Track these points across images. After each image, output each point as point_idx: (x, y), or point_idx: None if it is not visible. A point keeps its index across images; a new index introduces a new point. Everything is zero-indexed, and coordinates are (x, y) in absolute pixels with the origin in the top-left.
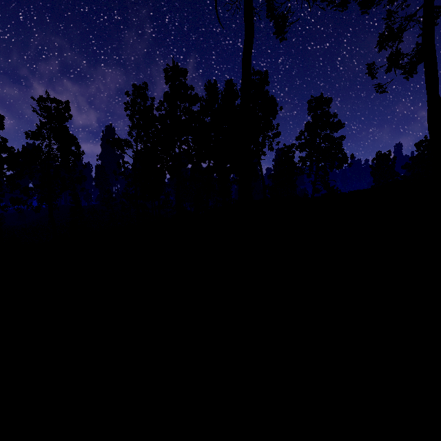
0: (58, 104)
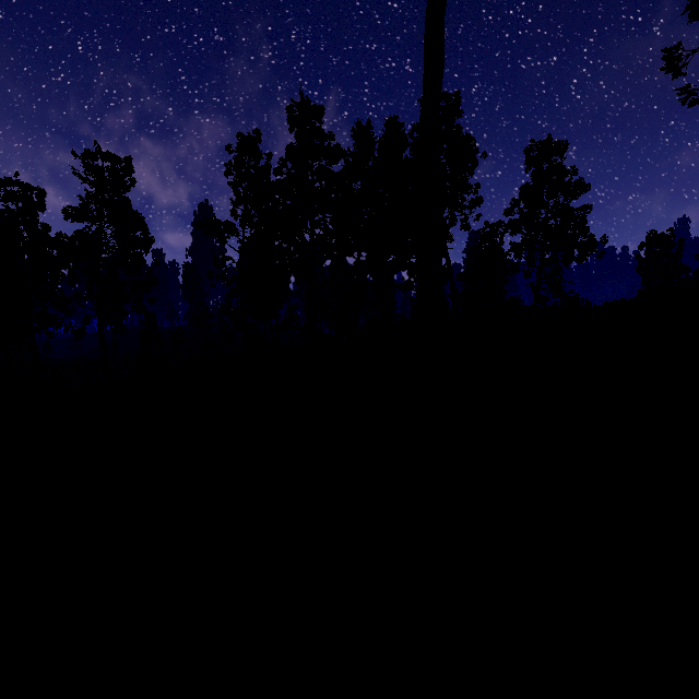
0: (114, 162)
